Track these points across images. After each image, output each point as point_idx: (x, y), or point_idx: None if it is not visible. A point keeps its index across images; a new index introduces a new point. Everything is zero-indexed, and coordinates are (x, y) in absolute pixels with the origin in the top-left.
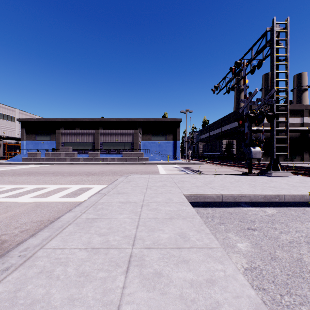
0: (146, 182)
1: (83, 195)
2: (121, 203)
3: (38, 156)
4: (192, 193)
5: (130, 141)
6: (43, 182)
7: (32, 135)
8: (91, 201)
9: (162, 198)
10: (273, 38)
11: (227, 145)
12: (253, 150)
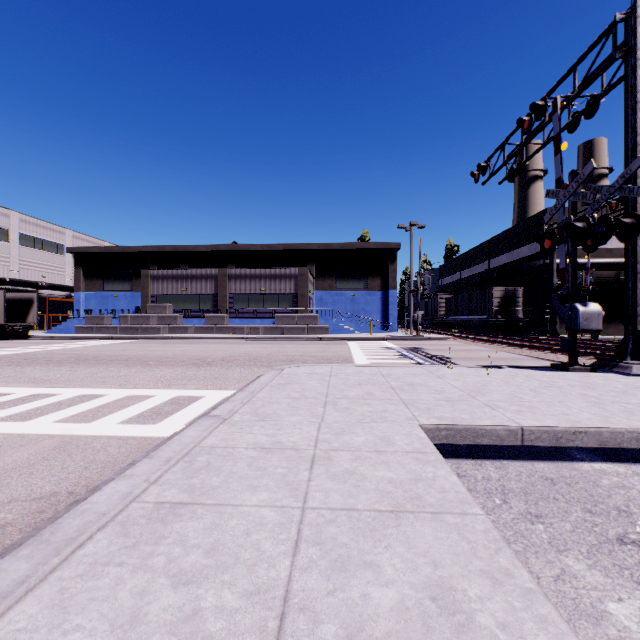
0: (323, 386)
1: (175, 417)
2: (259, 451)
3: (106, 322)
4: (440, 420)
5: (291, 291)
6: (99, 381)
7: (97, 281)
8: (184, 443)
9: (365, 437)
10: (634, 37)
11: (504, 299)
12: (583, 311)
